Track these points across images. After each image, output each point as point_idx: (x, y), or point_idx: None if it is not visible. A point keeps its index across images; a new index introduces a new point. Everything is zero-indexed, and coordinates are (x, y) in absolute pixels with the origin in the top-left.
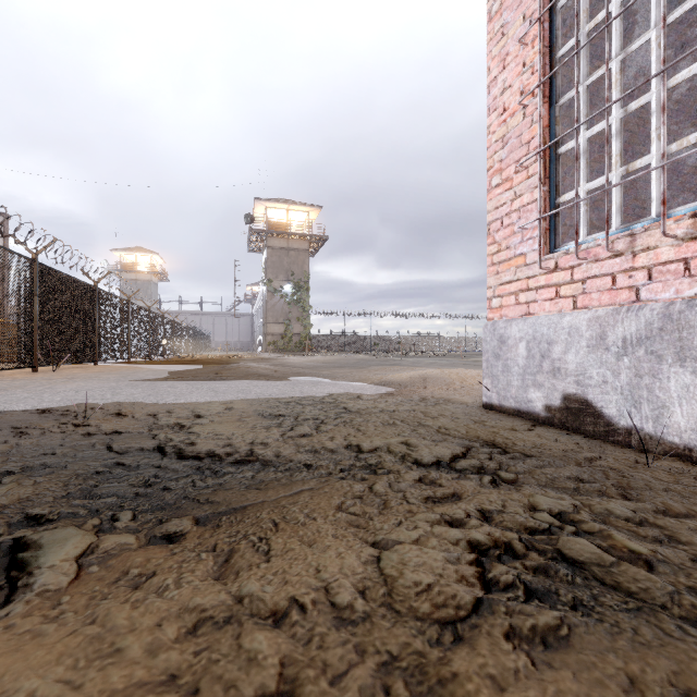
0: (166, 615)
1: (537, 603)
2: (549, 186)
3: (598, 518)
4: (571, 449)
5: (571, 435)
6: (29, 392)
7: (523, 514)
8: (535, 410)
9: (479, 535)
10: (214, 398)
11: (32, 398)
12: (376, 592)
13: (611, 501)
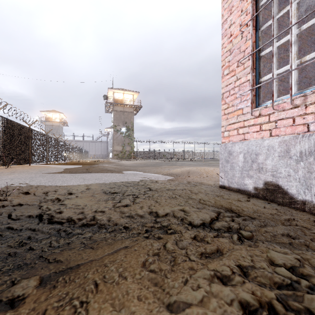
0: None
1: None
2: (255, 73)
3: None
4: (274, 213)
5: (270, 203)
6: None
7: (268, 269)
8: (248, 189)
9: (246, 295)
10: (82, 182)
11: None
12: None
13: None
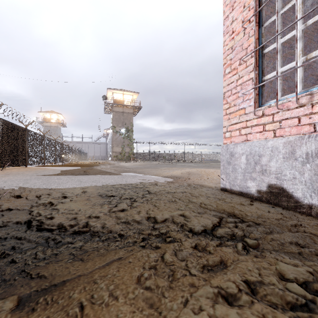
0: None
1: None
2: (258, 71)
3: None
4: (280, 218)
5: (274, 207)
6: None
7: (278, 285)
8: (251, 192)
9: None
10: (78, 185)
11: None
12: None
13: None
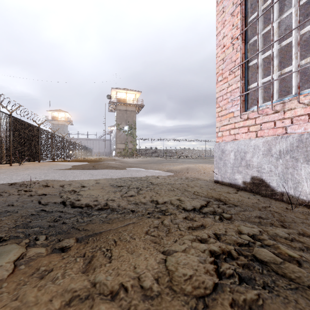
0: (55, 295)
1: (245, 285)
2: (244, 81)
3: (271, 238)
4: (255, 202)
5: (255, 195)
6: (6, 175)
7: (235, 236)
8: (238, 183)
9: (215, 247)
10: (91, 177)
11: (7, 178)
12: (164, 280)
13: (277, 229)
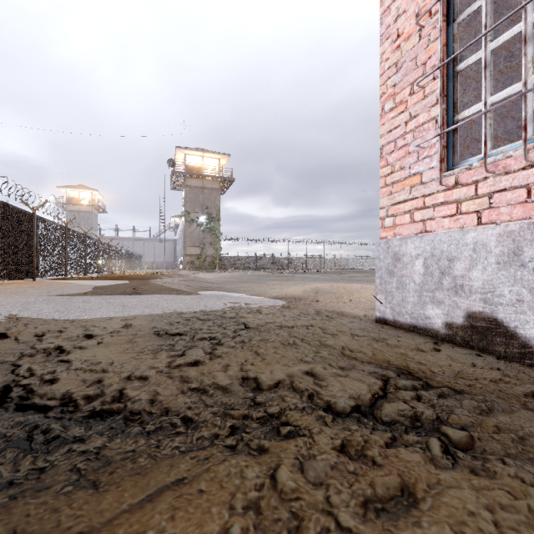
0: None
1: None
2: (446, 104)
3: None
4: (499, 379)
5: (481, 356)
6: None
7: None
8: (433, 326)
9: None
10: (119, 313)
11: None
12: None
13: None
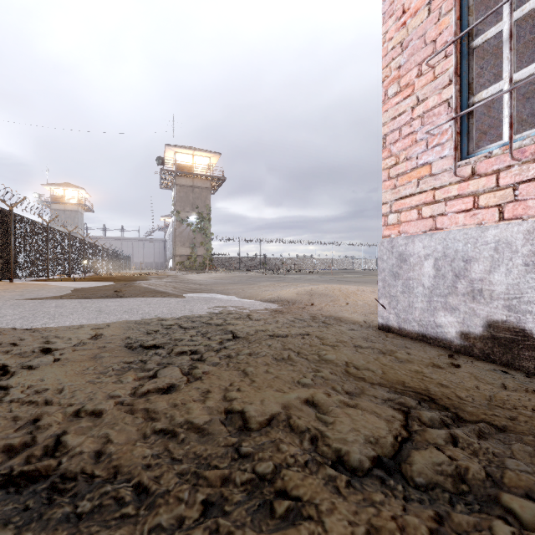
0: None
1: None
2: (460, 86)
3: None
4: None
5: (508, 373)
6: None
7: None
8: (446, 336)
9: None
10: (91, 320)
11: None
12: None
13: None
